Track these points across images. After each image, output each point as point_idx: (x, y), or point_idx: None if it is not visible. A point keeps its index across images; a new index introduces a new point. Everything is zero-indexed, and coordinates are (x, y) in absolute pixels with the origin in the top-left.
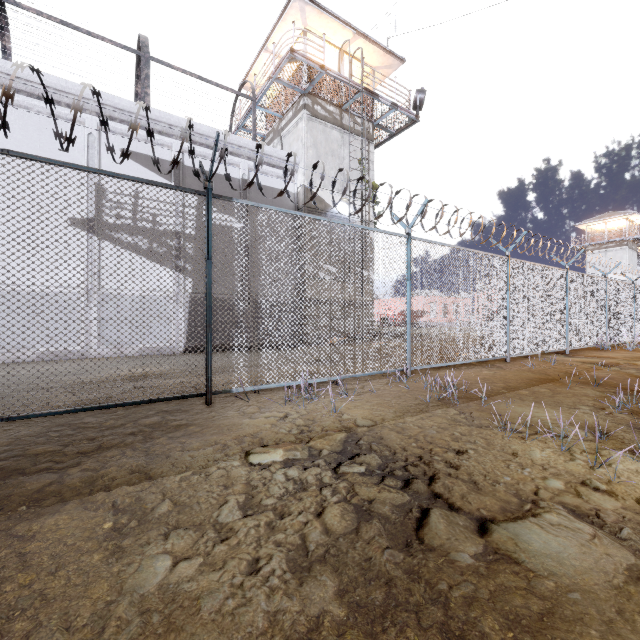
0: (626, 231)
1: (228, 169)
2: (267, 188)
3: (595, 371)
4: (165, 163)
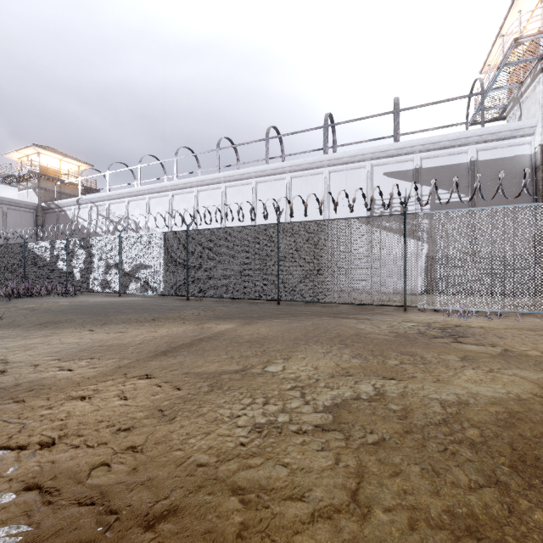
0: None
1: (457, 158)
2: (496, 160)
3: None
4: (409, 172)
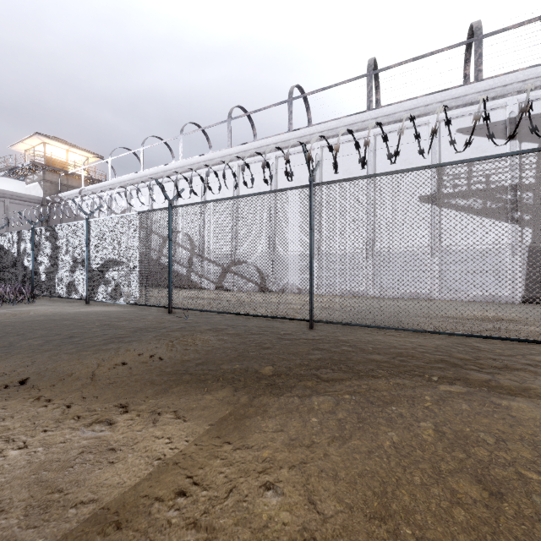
0: None
1: None
2: None
3: None
4: (498, 124)
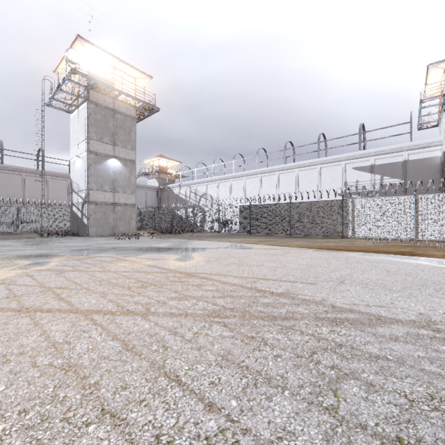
0: None
1: (396, 159)
2: (420, 160)
3: None
4: (367, 167)
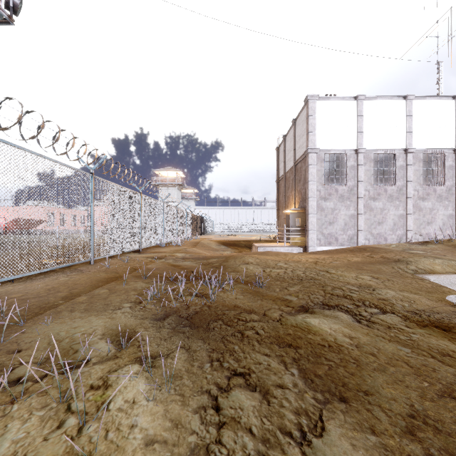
0: (176, 179)
1: None
2: None
3: (151, 264)
4: None
